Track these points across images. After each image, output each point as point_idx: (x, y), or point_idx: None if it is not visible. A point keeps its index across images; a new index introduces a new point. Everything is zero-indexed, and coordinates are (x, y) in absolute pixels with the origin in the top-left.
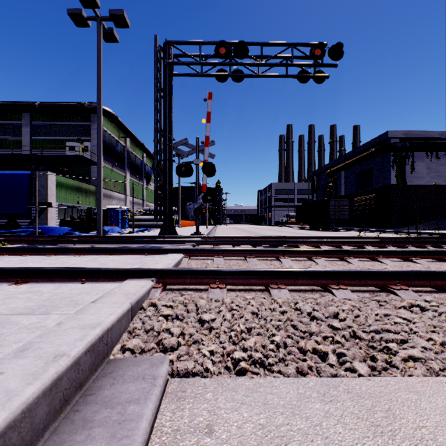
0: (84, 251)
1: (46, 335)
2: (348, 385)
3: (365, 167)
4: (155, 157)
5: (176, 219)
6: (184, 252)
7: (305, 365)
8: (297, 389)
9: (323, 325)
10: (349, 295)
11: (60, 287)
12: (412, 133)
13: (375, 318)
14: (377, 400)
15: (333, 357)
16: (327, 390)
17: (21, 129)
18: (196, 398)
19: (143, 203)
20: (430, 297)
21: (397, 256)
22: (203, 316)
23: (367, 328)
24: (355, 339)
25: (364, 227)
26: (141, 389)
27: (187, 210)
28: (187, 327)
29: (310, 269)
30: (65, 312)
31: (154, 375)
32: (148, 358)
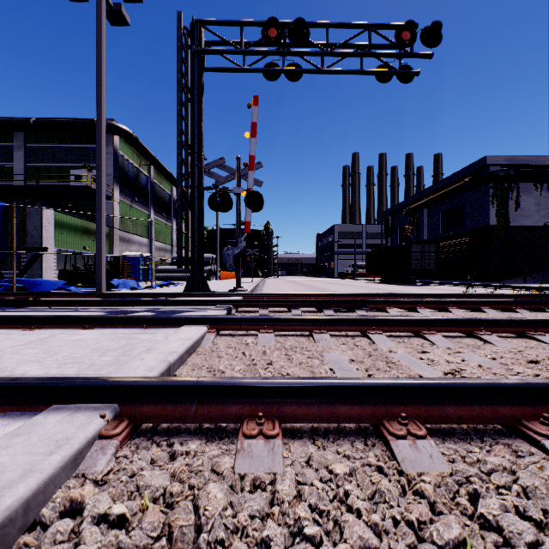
0: (42, 322)
1: None
2: None
3: (455, 203)
4: (178, 182)
5: (214, 269)
6: (209, 323)
7: None
8: None
9: None
10: None
11: None
12: (518, 159)
13: None
14: None
15: None
16: None
17: (12, 154)
18: None
19: (172, 249)
20: None
21: None
22: None
23: None
24: None
25: (453, 280)
26: None
27: (224, 256)
28: None
29: (472, 380)
30: None
31: None
32: None
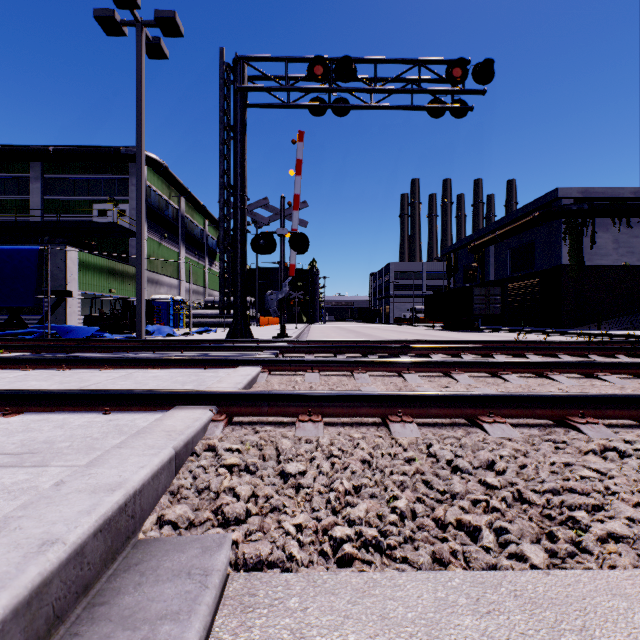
0: (114, 364)
1: (34, 504)
2: (515, 582)
3: (524, 240)
4: (220, 224)
5: (253, 314)
6: (261, 365)
7: (446, 549)
8: (435, 591)
9: (471, 481)
10: (509, 433)
11: (70, 420)
12: (593, 191)
13: (551, 469)
14: (563, 610)
15: (489, 535)
16: (483, 593)
17: (28, 186)
18: (273, 607)
19: (204, 291)
20: (632, 436)
21: (576, 371)
22: (287, 466)
23: (540, 486)
24: (521, 504)
25: (522, 326)
26: (184, 594)
27: (268, 301)
28: (261, 484)
29: (449, 392)
30: (72, 463)
31: (206, 568)
32: (199, 538)
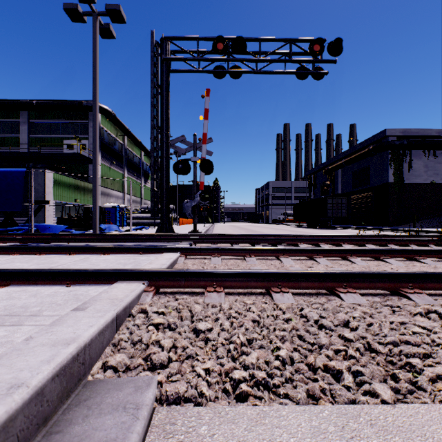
0: (76, 250)
1: (7, 355)
2: (370, 414)
3: (362, 165)
4: (151, 154)
5: (174, 217)
6: (180, 251)
7: (317, 388)
8: (310, 421)
9: (333, 335)
10: (359, 300)
11: (41, 291)
12: (410, 131)
13: (391, 327)
14: (408, 436)
15: (349, 377)
16: (346, 422)
17: (18, 127)
18: (188, 433)
19: (141, 201)
20: None
21: (402, 255)
22: (199, 324)
23: (384, 340)
24: (371, 353)
25: (361, 225)
26: (120, 425)
27: (185, 207)
28: (179, 338)
29: (315, 270)
30: (40, 323)
31: (137, 403)
32: (133, 379)
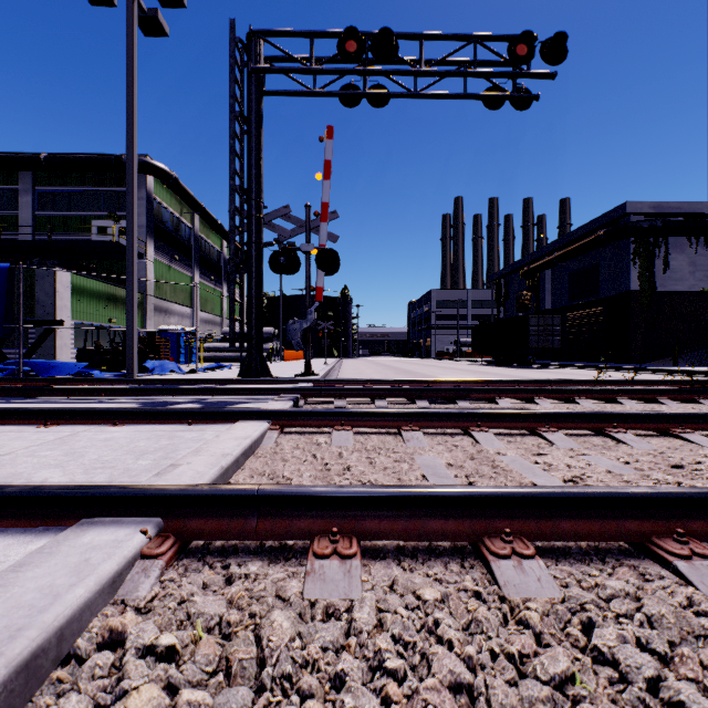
0: (61, 417)
1: None
2: None
3: (586, 263)
4: (230, 237)
5: (276, 347)
6: (270, 418)
7: None
8: None
9: None
10: None
11: None
12: (667, 206)
13: None
14: None
15: None
16: None
17: (17, 199)
18: None
19: (222, 321)
20: None
21: None
22: None
23: None
24: None
25: (584, 361)
26: None
27: (290, 332)
28: None
29: (593, 489)
30: None
31: None
32: None
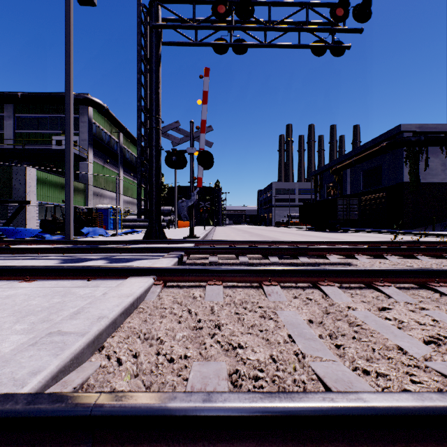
0: None
1: None
2: None
3: (374, 164)
4: (137, 142)
5: (173, 219)
6: (156, 274)
7: None
8: None
9: None
10: None
11: None
12: (427, 126)
13: None
14: None
15: None
16: None
17: (3, 122)
18: None
19: None
20: None
21: None
22: None
23: None
24: None
25: (372, 228)
26: None
27: (179, 208)
28: None
29: None
30: None
31: None
32: None
